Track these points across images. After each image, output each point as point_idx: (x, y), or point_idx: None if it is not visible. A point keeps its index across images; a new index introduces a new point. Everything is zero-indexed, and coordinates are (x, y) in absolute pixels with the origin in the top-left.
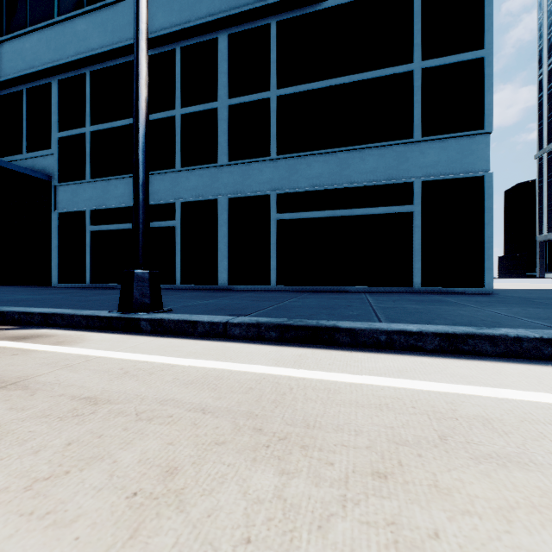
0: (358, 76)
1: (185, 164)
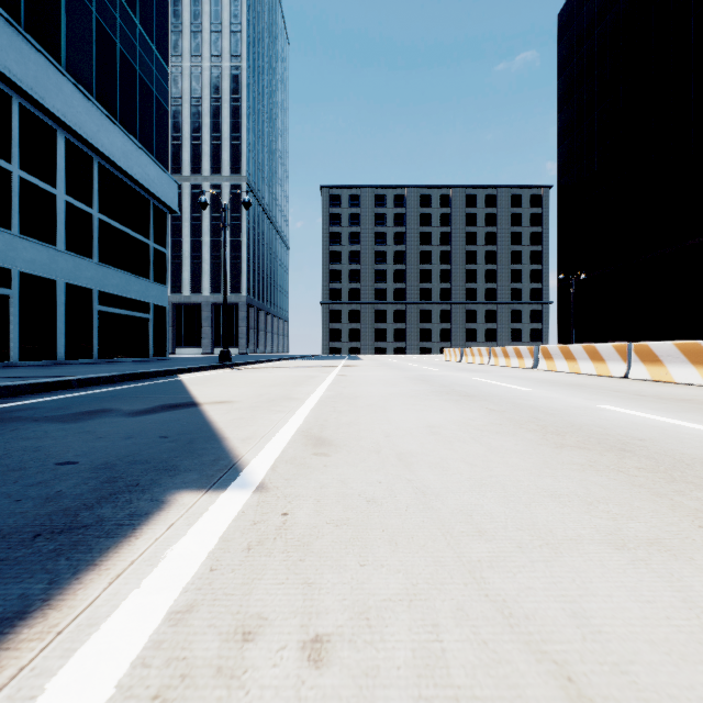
0: (134, 233)
1: (23, 231)
